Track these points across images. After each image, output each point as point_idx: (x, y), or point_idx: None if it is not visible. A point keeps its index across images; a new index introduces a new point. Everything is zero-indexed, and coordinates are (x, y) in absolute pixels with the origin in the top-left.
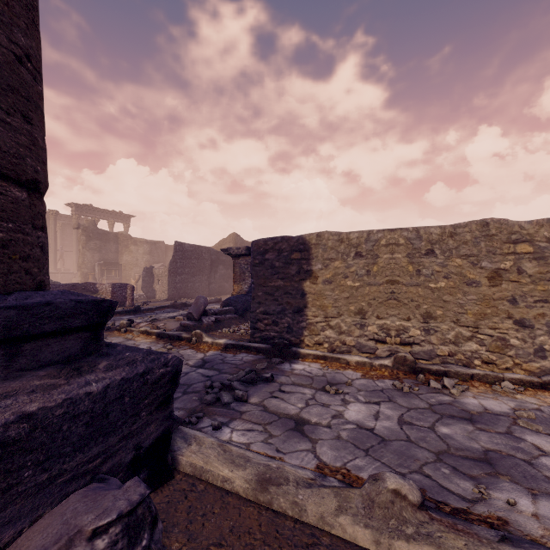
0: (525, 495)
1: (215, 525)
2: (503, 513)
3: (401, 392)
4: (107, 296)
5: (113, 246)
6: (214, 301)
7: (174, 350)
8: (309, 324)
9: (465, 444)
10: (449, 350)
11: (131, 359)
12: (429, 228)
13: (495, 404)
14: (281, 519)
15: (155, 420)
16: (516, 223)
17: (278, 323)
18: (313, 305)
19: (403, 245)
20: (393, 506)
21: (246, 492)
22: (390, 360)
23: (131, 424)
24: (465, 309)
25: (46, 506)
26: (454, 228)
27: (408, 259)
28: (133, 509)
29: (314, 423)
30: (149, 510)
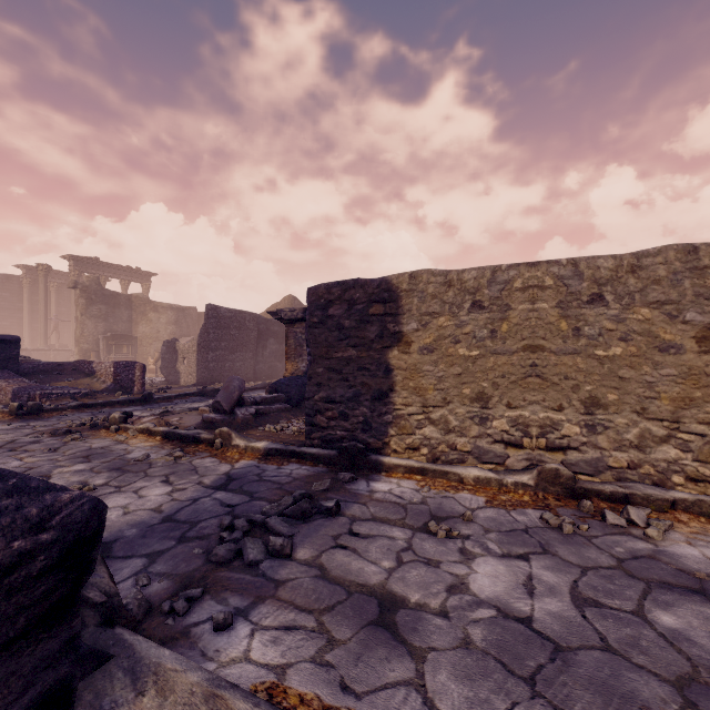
0: None
1: None
2: None
3: (560, 533)
4: (108, 379)
5: (125, 312)
6: (261, 386)
7: (186, 459)
8: (398, 417)
9: None
10: (630, 458)
11: None
12: (594, 259)
13: None
14: None
15: (2, 680)
16: None
17: (348, 416)
18: (403, 387)
19: (551, 288)
20: None
21: None
22: (531, 475)
23: None
24: (656, 392)
25: None
26: (637, 257)
27: (560, 311)
28: None
29: (415, 604)
30: None
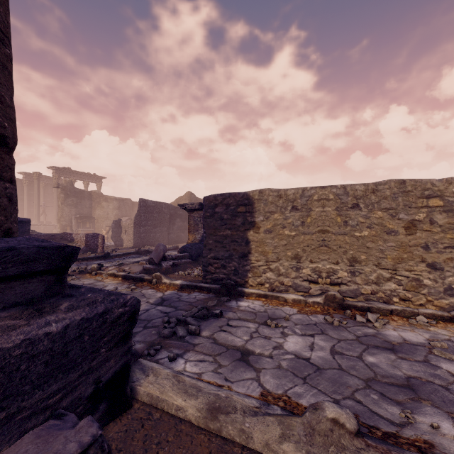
0: (446, 418)
1: (168, 453)
2: (428, 436)
3: (332, 325)
4: (82, 244)
5: (88, 202)
6: (172, 248)
7: (137, 290)
8: (253, 267)
9: (389, 372)
10: (372, 289)
11: (92, 300)
12: (354, 185)
13: (412, 335)
14: (229, 446)
15: (114, 356)
16: (428, 180)
17: (226, 267)
18: (256, 251)
19: (332, 200)
20: (332, 434)
21: (197, 420)
22: (322, 298)
23: (90, 360)
24: (385, 254)
25: (4, 443)
26: (375, 185)
27: (337, 212)
28: (84, 450)
29: (258, 353)
30: (102, 450)
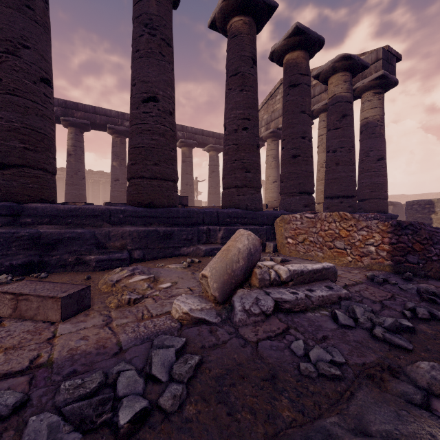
0: None
1: None
2: None
3: None
4: None
5: None
6: None
7: None
8: None
9: None
10: None
11: None
12: None
13: None
14: None
15: None
16: None
17: None
18: (435, 222)
19: None
20: None
21: None
22: None
23: None
24: None
25: None
26: None
27: None
28: None
29: None
30: None
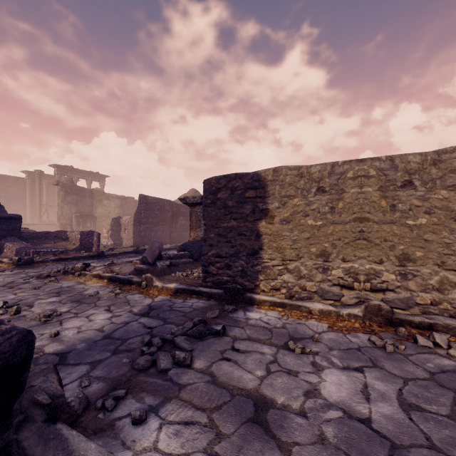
0: None
1: None
2: None
3: (384, 351)
4: (76, 242)
5: (89, 200)
6: (174, 247)
7: (122, 295)
8: (265, 267)
9: None
10: (432, 298)
11: None
12: (406, 155)
13: None
14: None
15: None
16: None
17: (230, 267)
18: (269, 247)
19: (374, 177)
20: None
21: None
22: (360, 309)
23: None
24: (452, 250)
25: None
26: (438, 154)
27: (380, 193)
28: None
29: (281, 405)
30: None
